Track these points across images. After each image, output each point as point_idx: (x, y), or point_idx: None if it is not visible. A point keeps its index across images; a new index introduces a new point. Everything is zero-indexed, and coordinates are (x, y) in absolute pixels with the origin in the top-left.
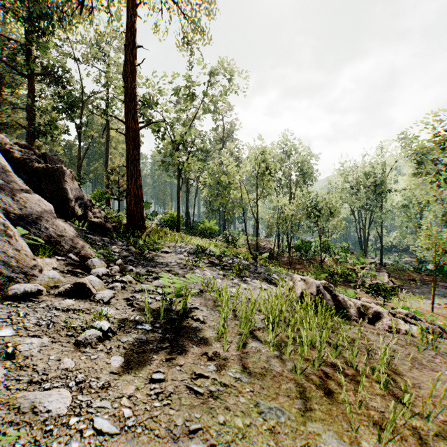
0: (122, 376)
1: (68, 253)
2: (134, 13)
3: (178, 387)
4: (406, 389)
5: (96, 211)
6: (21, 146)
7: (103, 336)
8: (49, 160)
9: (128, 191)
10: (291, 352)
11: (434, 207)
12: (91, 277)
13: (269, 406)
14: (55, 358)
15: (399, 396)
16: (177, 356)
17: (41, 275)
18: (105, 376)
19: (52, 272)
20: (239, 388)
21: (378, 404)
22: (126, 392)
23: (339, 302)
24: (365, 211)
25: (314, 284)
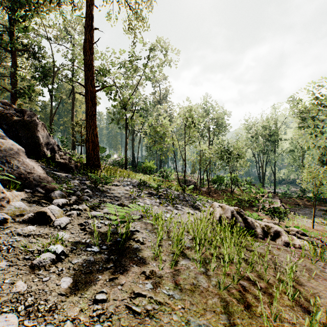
0: (69, 298)
1: (36, 186)
2: (92, 3)
3: (118, 307)
4: (309, 299)
5: (62, 154)
6: (4, 103)
7: (56, 259)
8: (26, 114)
9: (87, 138)
10: (214, 268)
11: (313, 151)
12: (52, 206)
13: (199, 322)
14: (10, 282)
15: (304, 306)
16: (119, 276)
17: (9, 205)
18: (53, 298)
19: (18, 203)
20: (172, 305)
21: (289, 316)
22: (71, 314)
23: (249, 223)
24: (263, 154)
25: (229, 210)
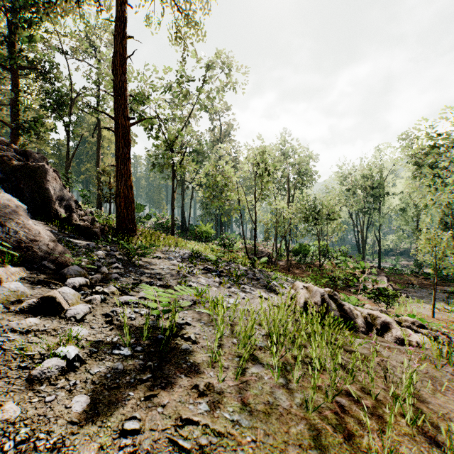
0: (83, 427)
1: (42, 260)
2: (124, 1)
3: (157, 441)
4: (435, 423)
5: (82, 213)
6: None
7: (68, 367)
8: (31, 158)
9: (117, 191)
10: (299, 379)
11: (432, 210)
12: (64, 289)
13: None
14: None
15: (430, 434)
16: (160, 392)
17: (1, 288)
18: (60, 429)
19: (15, 284)
20: (237, 437)
21: (409, 450)
22: (85, 453)
23: (346, 311)
24: (363, 214)
25: (318, 293)
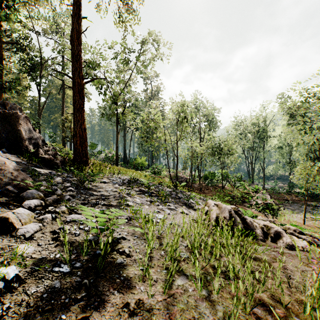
0: None
1: (7, 185)
2: None
3: None
4: None
5: (47, 149)
6: None
7: (5, 289)
8: (9, 107)
9: (74, 133)
10: (219, 290)
11: (300, 148)
12: (19, 210)
13: None
14: None
15: None
16: (92, 312)
17: None
18: None
19: None
20: None
21: None
22: None
23: (248, 224)
24: (252, 151)
25: (226, 209)
